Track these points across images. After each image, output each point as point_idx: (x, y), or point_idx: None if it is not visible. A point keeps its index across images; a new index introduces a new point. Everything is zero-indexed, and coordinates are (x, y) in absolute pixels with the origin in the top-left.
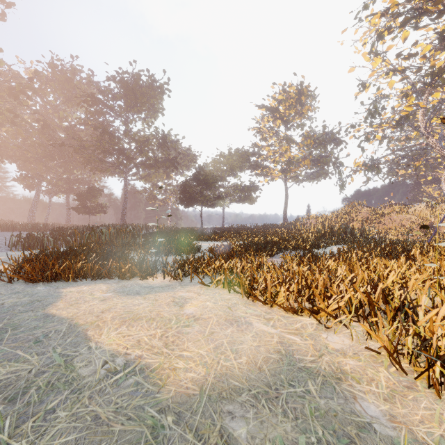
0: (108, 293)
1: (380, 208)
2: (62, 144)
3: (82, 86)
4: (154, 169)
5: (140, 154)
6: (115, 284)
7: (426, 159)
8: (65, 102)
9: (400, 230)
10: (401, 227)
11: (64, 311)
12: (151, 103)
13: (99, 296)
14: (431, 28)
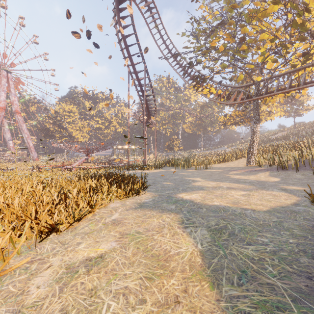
0: None
1: None
2: None
3: None
4: None
5: None
6: None
7: None
8: None
9: None
10: None
11: None
12: None
13: None
14: None
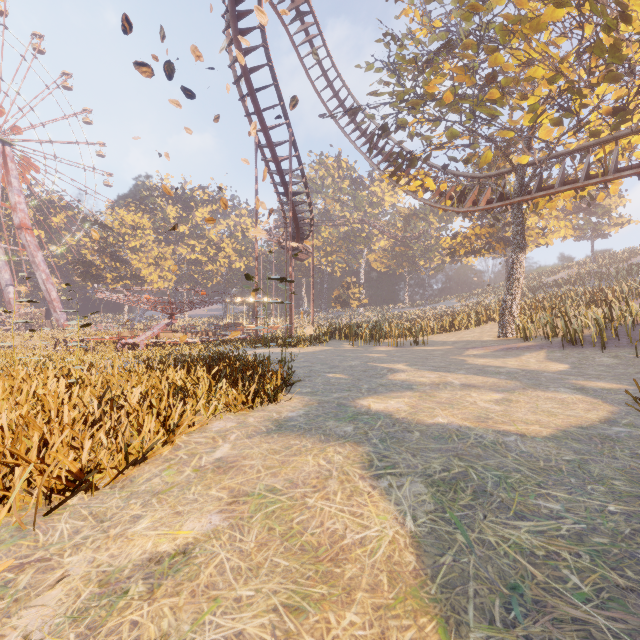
0: None
1: None
2: None
3: None
4: None
5: None
6: None
7: None
8: None
9: None
10: None
11: None
12: None
13: None
14: None
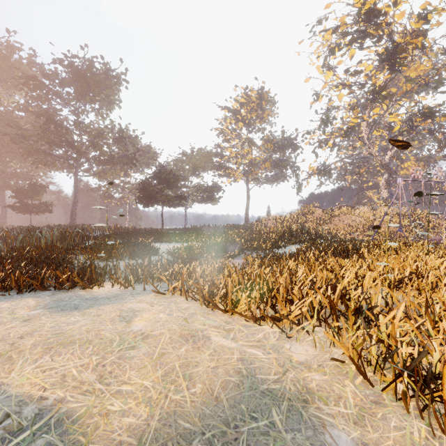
0: (36, 309)
1: (331, 209)
2: None
3: (21, 67)
4: (110, 165)
5: (93, 148)
6: (48, 298)
7: (368, 167)
8: None
9: (348, 230)
10: (349, 227)
11: None
12: (106, 94)
13: (22, 315)
14: (373, 50)
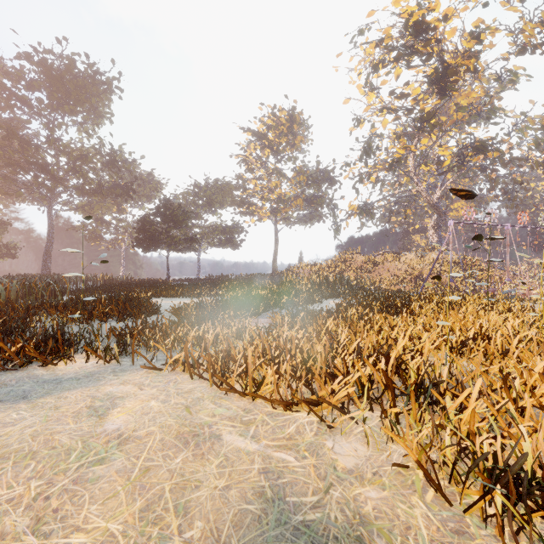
0: None
1: (374, 256)
2: None
3: None
4: (98, 197)
5: (73, 174)
6: None
7: (415, 207)
8: None
9: (393, 280)
10: (394, 277)
11: None
12: (92, 104)
13: None
14: (421, 71)
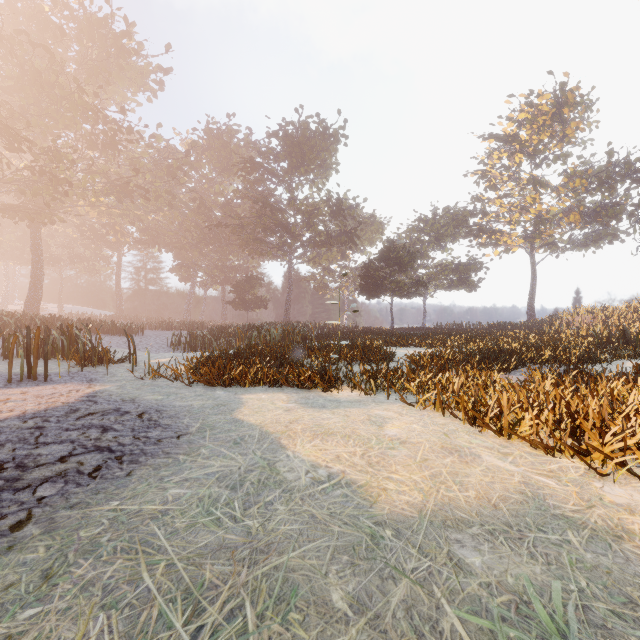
0: (290, 403)
1: None
2: (219, 225)
3: (239, 150)
4: (326, 247)
5: (307, 229)
6: (294, 395)
7: None
8: (221, 173)
9: None
10: None
11: (251, 418)
12: (321, 159)
13: (281, 406)
14: None
